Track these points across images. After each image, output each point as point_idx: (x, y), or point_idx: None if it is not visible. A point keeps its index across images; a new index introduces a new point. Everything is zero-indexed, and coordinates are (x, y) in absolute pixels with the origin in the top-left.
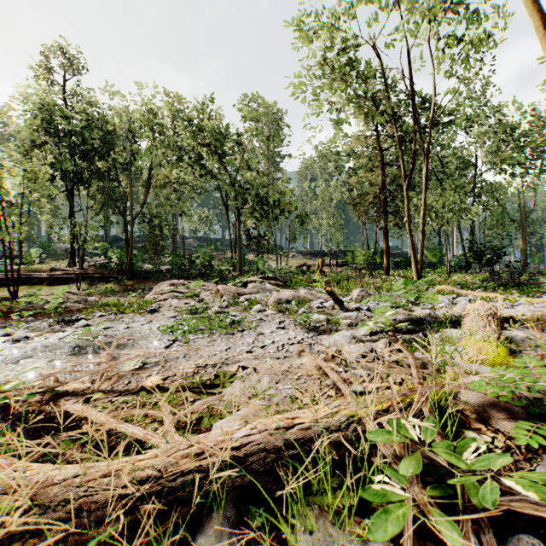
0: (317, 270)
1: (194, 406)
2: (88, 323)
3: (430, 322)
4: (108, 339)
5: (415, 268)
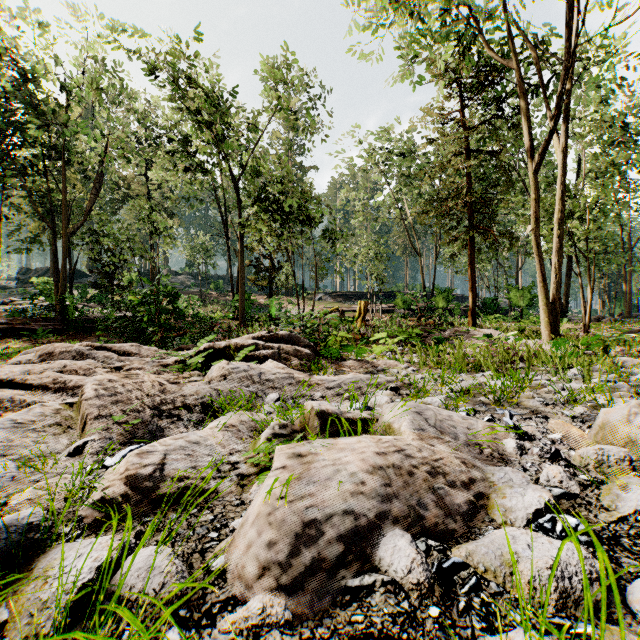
0: (358, 318)
1: None
2: None
3: None
4: None
5: (548, 315)
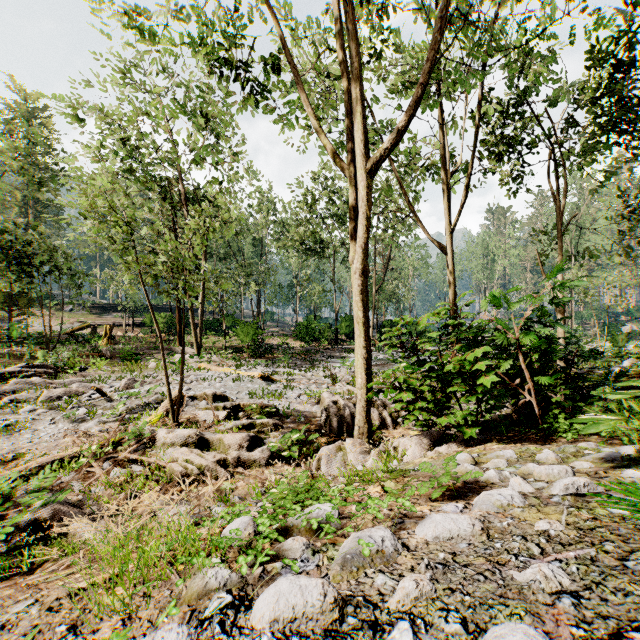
0: (105, 338)
1: (12, 465)
2: None
3: (155, 403)
4: None
5: (196, 343)
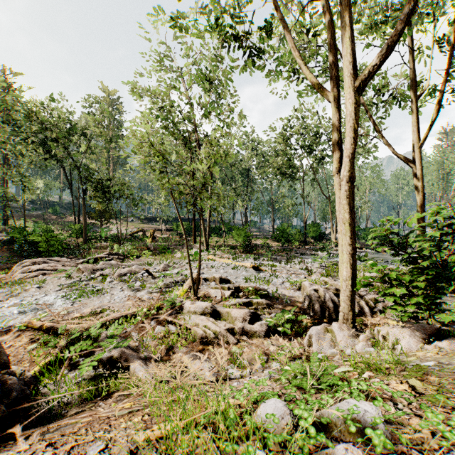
0: (150, 238)
1: (99, 316)
2: (1, 300)
3: (181, 281)
4: (33, 306)
5: (205, 242)
